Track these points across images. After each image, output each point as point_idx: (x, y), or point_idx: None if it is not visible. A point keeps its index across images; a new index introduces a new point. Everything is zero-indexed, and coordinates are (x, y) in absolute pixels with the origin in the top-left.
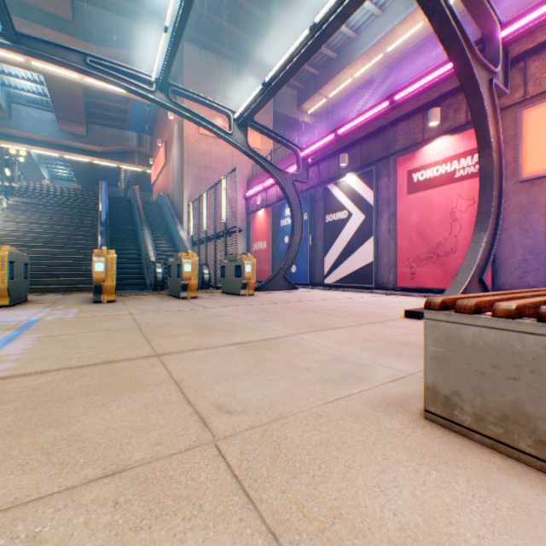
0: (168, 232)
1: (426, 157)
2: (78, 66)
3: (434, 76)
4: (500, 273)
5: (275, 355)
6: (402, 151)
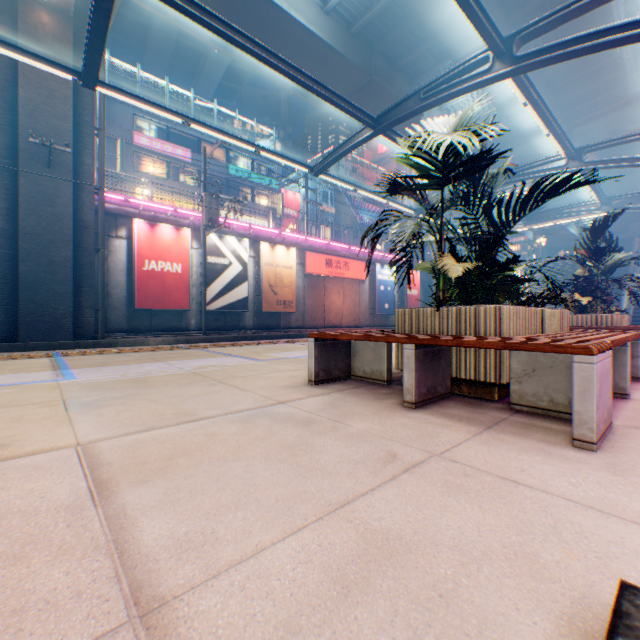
0: None
1: None
2: (551, 217)
3: None
4: None
5: None
6: None
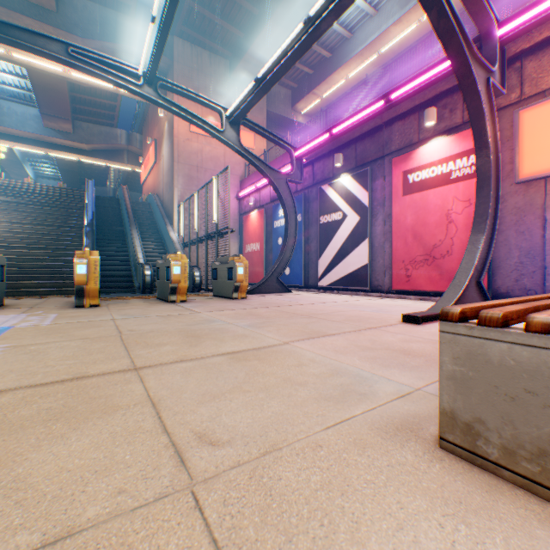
0: (158, 233)
1: (421, 158)
2: (59, 56)
3: (430, 75)
4: (496, 276)
5: (268, 367)
6: (397, 151)
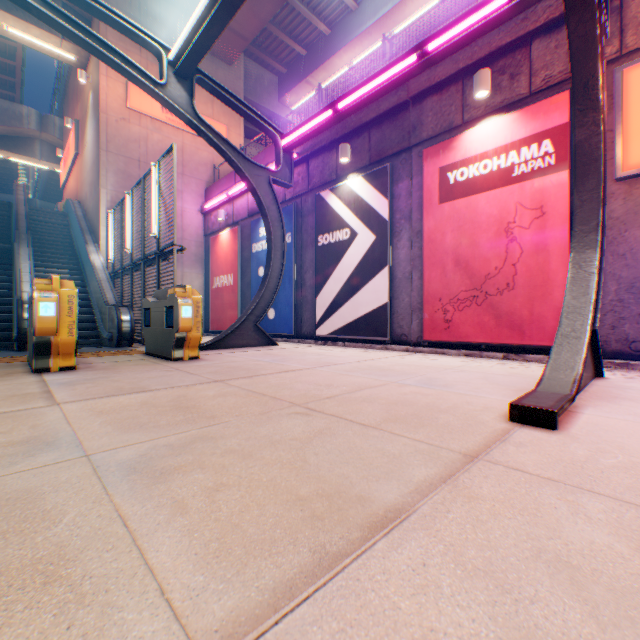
0: (75, 256)
1: (468, 146)
2: None
3: (491, 9)
4: None
5: None
6: (431, 140)
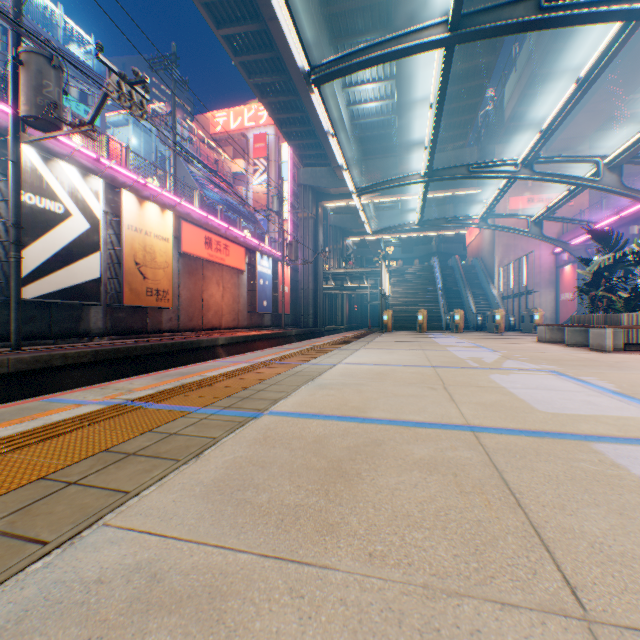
0: (481, 289)
1: None
2: (442, 225)
3: None
4: None
5: (520, 339)
6: None
